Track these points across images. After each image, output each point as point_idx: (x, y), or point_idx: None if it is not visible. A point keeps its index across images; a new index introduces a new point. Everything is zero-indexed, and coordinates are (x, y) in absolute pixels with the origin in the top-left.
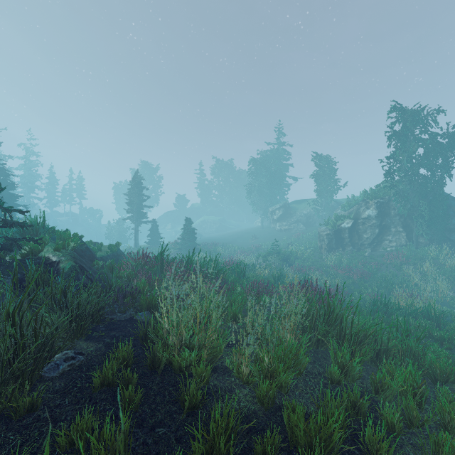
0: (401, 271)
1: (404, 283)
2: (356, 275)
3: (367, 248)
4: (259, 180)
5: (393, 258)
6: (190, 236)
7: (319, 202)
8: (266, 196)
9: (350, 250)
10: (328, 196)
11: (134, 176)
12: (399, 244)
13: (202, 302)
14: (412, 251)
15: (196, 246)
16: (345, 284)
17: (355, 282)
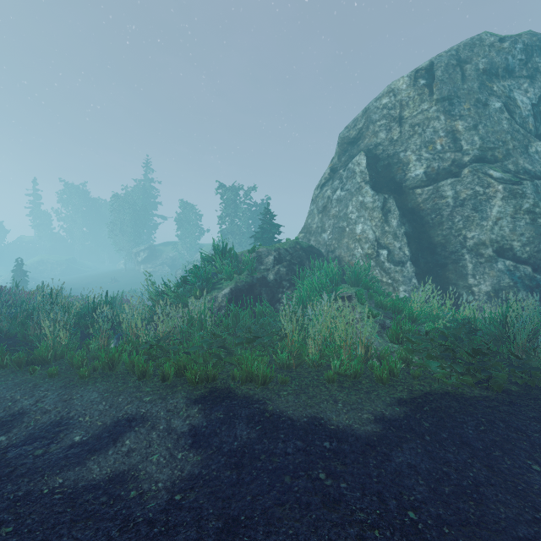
0: None
1: None
2: None
3: None
4: (122, 218)
5: None
6: (24, 279)
7: (184, 246)
8: (131, 236)
9: None
10: (192, 241)
11: None
12: None
13: None
14: None
15: None
16: None
17: None
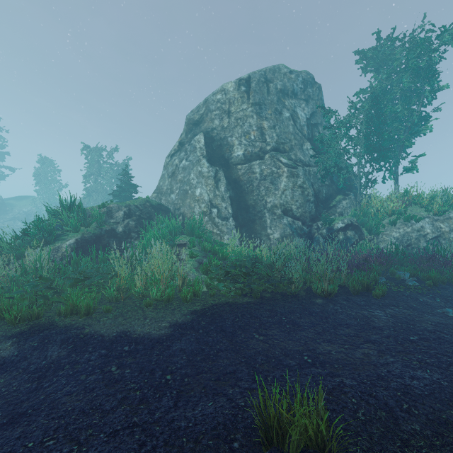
0: None
1: None
2: None
3: None
4: None
5: None
6: None
7: (41, 201)
8: None
9: None
10: (51, 196)
11: None
12: None
13: None
14: None
15: None
16: None
17: None
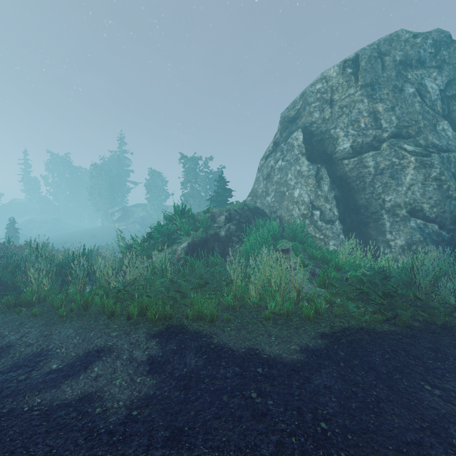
0: None
1: None
2: None
3: None
4: (100, 183)
5: None
6: (16, 235)
7: (152, 207)
8: (107, 199)
9: None
10: (159, 203)
11: None
12: None
13: None
14: None
15: None
16: None
17: None
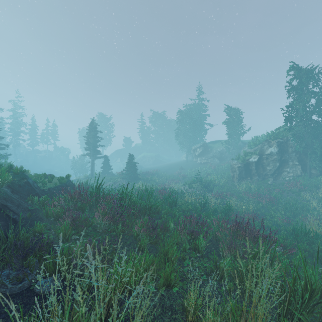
0: (300, 196)
1: (305, 207)
2: (265, 200)
3: (270, 177)
4: (185, 126)
5: (292, 186)
6: (133, 168)
7: (230, 142)
8: (190, 138)
9: (256, 179)
10: (237, 138)
11: (91, 123)
12: (295, 175)
13: (130, 254)
14: (307, 180)
15: (137, 175)
16: (256, 207)
17: (264, 206)
